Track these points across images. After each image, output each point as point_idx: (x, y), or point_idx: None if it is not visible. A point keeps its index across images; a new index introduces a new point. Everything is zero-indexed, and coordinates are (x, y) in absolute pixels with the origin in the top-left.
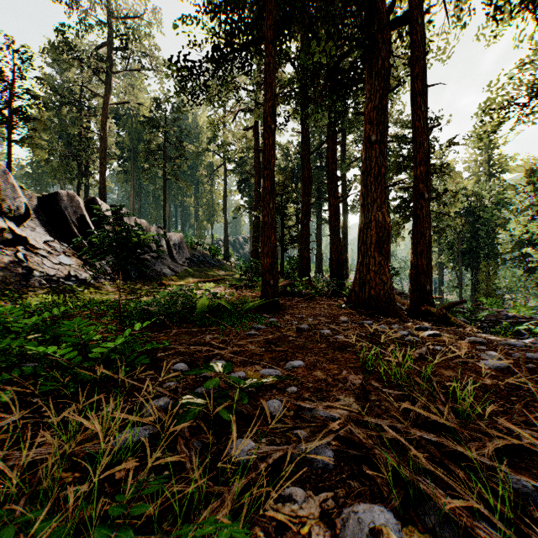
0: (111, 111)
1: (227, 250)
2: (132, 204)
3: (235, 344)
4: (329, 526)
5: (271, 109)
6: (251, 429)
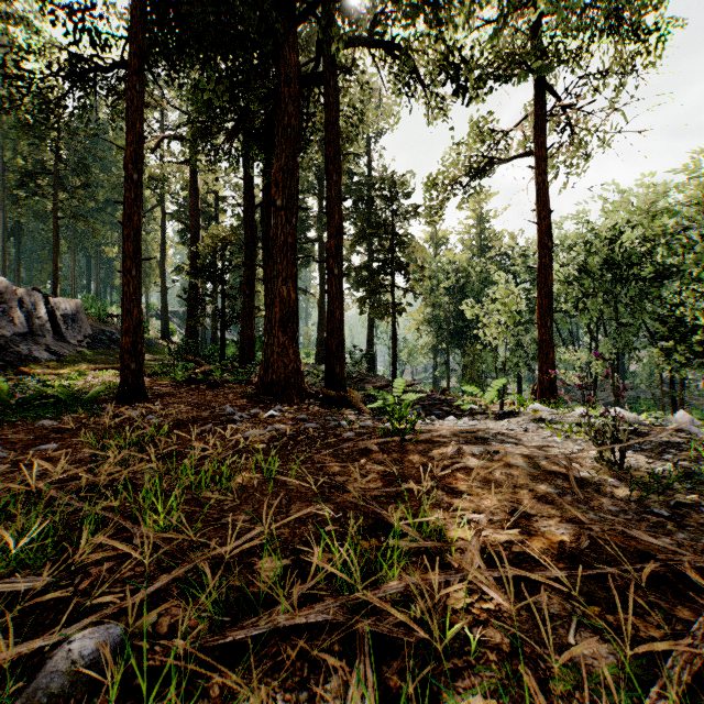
0: None
1: (166, 326)
2: (2, 250)
3: (5, 435)
4: None
5: (134, 156)
6: None
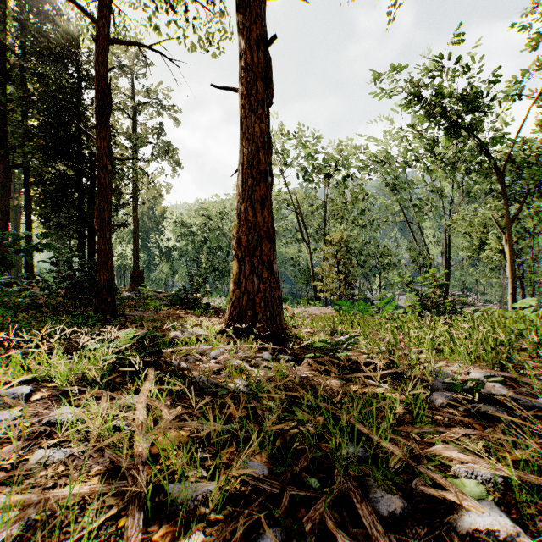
0: None
1: None
2: None
3: None
4: None
5: None
6: None
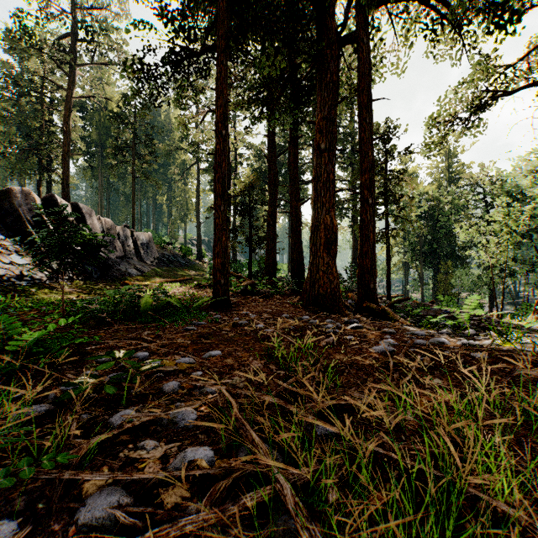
0: (76, 104)
1: (200, 250)
2: (100, 202)
3: (168, 338)
4: (162, 463)
5: (223, 116)
6: (138, 403)
